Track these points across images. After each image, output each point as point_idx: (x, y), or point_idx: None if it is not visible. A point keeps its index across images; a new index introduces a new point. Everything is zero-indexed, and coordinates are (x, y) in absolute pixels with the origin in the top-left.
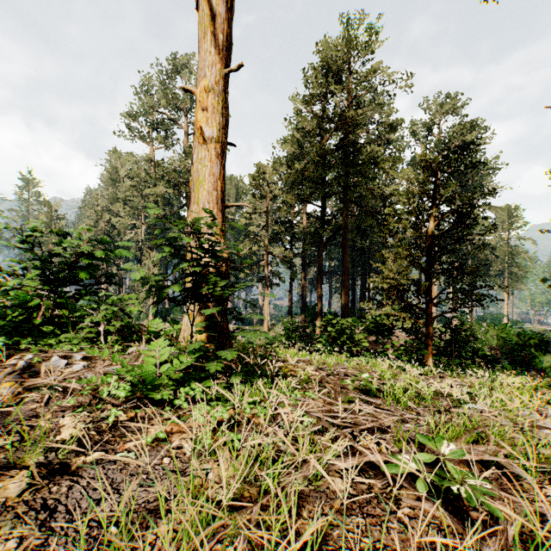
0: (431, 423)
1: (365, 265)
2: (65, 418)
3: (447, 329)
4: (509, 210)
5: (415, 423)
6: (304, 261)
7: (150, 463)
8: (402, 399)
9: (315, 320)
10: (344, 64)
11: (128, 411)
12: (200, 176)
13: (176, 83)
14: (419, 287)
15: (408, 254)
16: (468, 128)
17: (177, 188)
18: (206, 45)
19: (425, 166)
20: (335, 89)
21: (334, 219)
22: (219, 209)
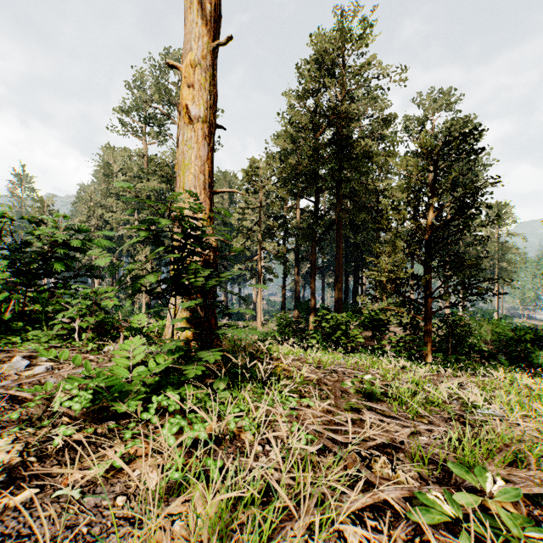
0: (454, 438)
1: (358, 260)
2: (1, 439)
3: (443, 324)
4: (499, 206)
5: (429, 434)
6: (297, 256)
7: (97, 506)
8: (408, 402)
9: (308, 315)
10: (338, 57)
11: (87, 425)
12: (185, 159)
13: (168, 78)
14: (419, 281)
15: (407, 246)
16: (460, 124)
17: (170, 184)
18: (192, 16)
19: (426, 153)
20: (328, 83)
21: (327, 215)
22: (206, 195)
